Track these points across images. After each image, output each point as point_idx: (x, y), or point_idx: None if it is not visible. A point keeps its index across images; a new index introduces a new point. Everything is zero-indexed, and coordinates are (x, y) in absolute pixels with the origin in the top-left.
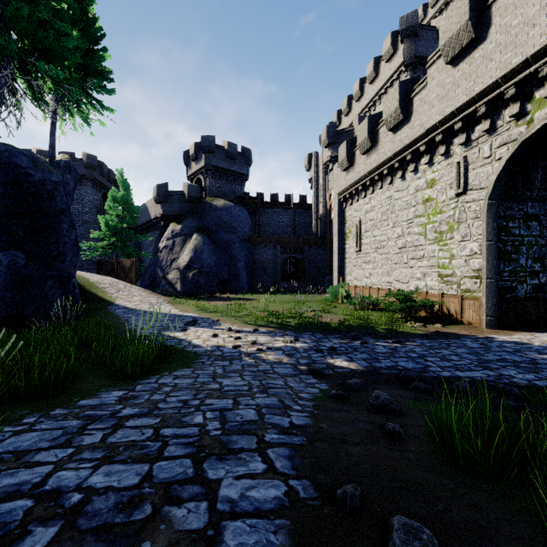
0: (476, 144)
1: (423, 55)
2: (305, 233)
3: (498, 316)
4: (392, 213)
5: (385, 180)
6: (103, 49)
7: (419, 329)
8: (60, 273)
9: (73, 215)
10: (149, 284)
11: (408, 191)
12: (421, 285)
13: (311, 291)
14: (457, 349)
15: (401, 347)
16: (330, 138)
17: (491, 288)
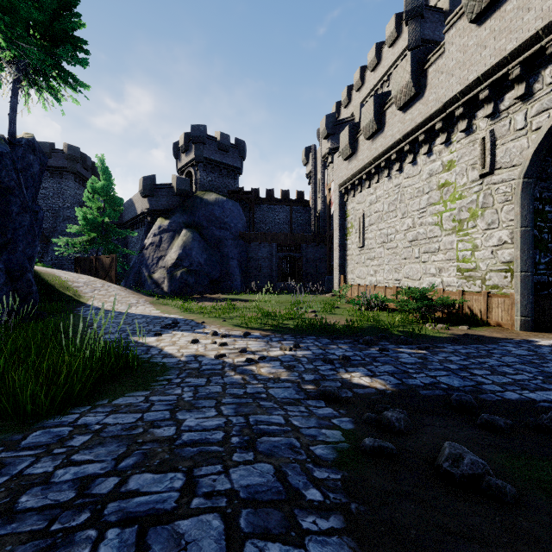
0: (506, 115)
1: (429, 38)
2: (302, 231)
3: (534, 316)
4: (401, 202)
5: (392, 167)
6: (74, 14)
7: (442, 332)
8: (9, 265)
9: (52, 211)
10: (134, 284)
11: (421, 177)
12: (436, 281)
13: (309, 292)
14: (504, 358)
15: (431, 355)
16: (329, 128)
17: (527, 283)
